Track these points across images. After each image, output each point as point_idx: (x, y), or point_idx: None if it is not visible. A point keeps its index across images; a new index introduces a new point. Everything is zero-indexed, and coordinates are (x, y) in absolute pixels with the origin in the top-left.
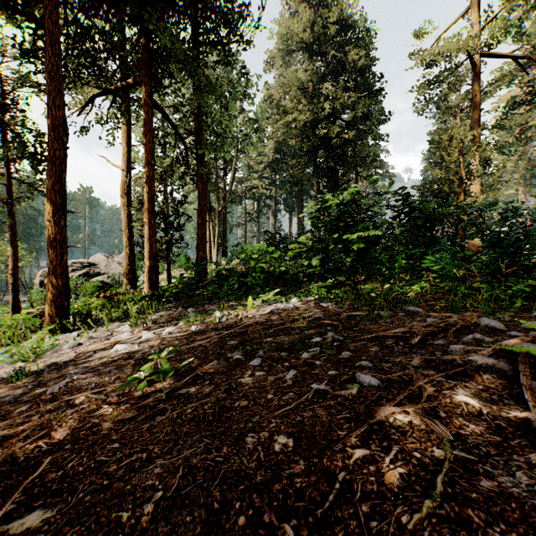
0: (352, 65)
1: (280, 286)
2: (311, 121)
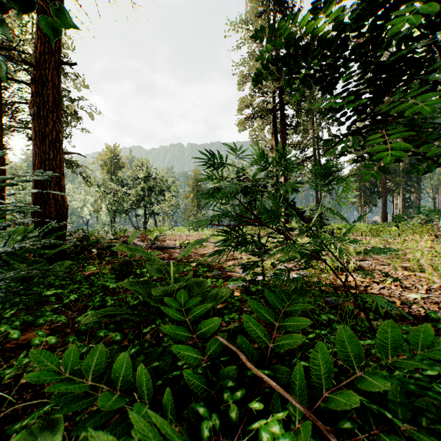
0: None
1: None
2: None
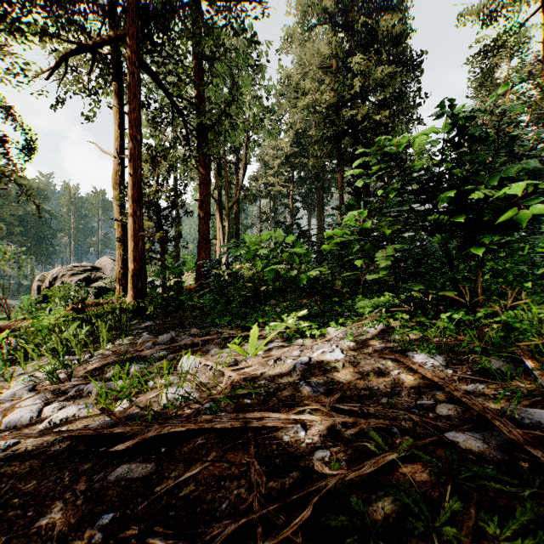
0: (384, 34)
1: (303, 298)
2: (334, 103)
